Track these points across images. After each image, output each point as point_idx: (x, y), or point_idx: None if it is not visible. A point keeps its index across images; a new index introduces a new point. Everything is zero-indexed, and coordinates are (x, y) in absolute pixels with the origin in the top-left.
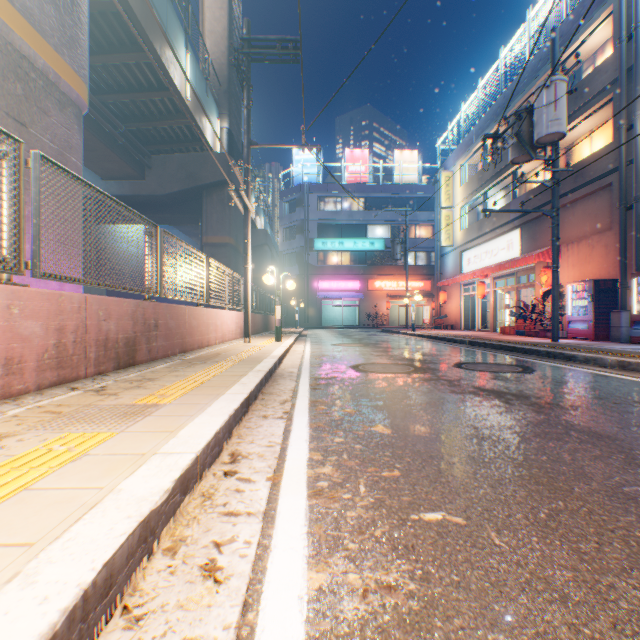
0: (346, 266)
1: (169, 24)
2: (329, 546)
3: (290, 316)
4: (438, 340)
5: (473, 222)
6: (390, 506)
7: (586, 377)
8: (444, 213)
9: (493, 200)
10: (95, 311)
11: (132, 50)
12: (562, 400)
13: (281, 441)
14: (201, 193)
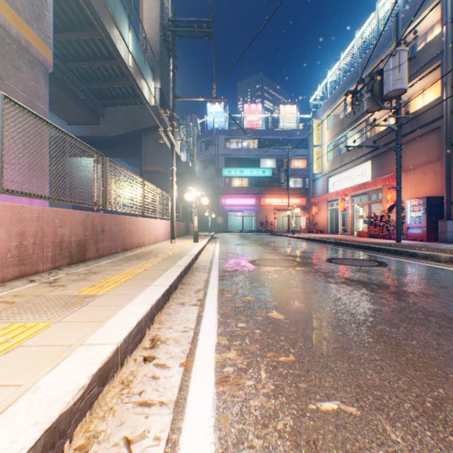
0: (245, 188)
1: (116, 10)
2: (235, 443)
3: (205, 224)
4: (312, 241)
5: (336, 156)
6: (289, 394)
7: (428, 270)
8: (315, 150)
9: (351, 140)
10: (52, 220)
11: (89, 29)
12: (415, 289)
13: (194, 326)
14: (140, 135)
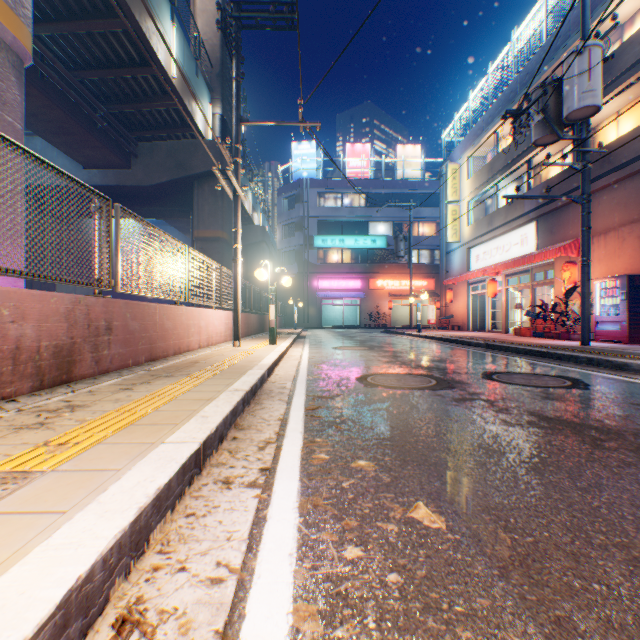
0: (347, 264)
1: None
2: None
3: (289, 316)
4: (449, 342)
5: (481, 217)
6: None
7: None
8: (451, 207)
9: (504, 193)
10: None
11: (108, 16)
12: None
13: (240, 562)
14: (192, 184)
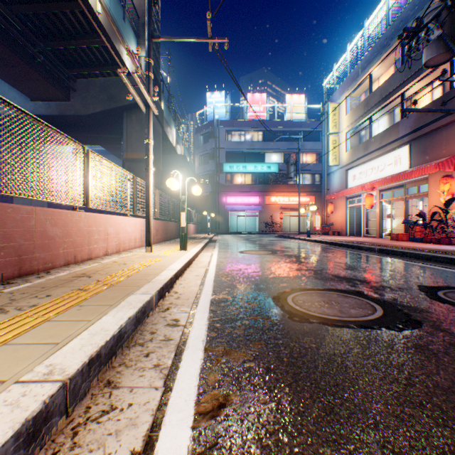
0: (248, 185)
1: None
2: None
3: (204, 224)
4: (339, 246)
5: (357, 145)
6: None
7: None
8: (331, 138)
9: (377, 124)
10: None
11: None
12: None
13: None
14: (122, 115)
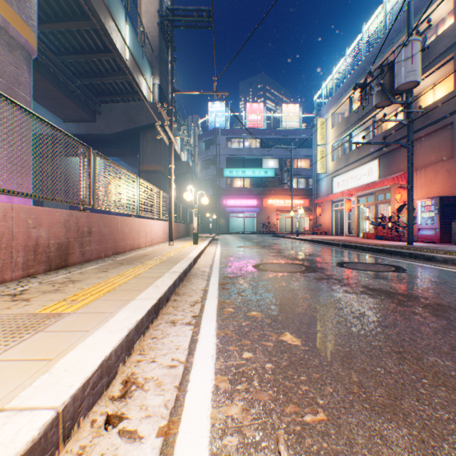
0: (247, 188)
1: None
2: None
3: (206, 225)
4: (317, 243)
5: (341, 155)
6: None
7: (453, 276)
8: (319, 149)
9: (356, 139)
10: (23, 219)
11: (82, 19)
12: (450, 301)
13: (185, 358)
14: (139, 133)
